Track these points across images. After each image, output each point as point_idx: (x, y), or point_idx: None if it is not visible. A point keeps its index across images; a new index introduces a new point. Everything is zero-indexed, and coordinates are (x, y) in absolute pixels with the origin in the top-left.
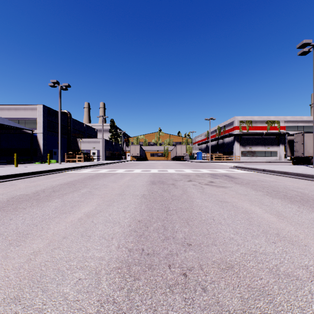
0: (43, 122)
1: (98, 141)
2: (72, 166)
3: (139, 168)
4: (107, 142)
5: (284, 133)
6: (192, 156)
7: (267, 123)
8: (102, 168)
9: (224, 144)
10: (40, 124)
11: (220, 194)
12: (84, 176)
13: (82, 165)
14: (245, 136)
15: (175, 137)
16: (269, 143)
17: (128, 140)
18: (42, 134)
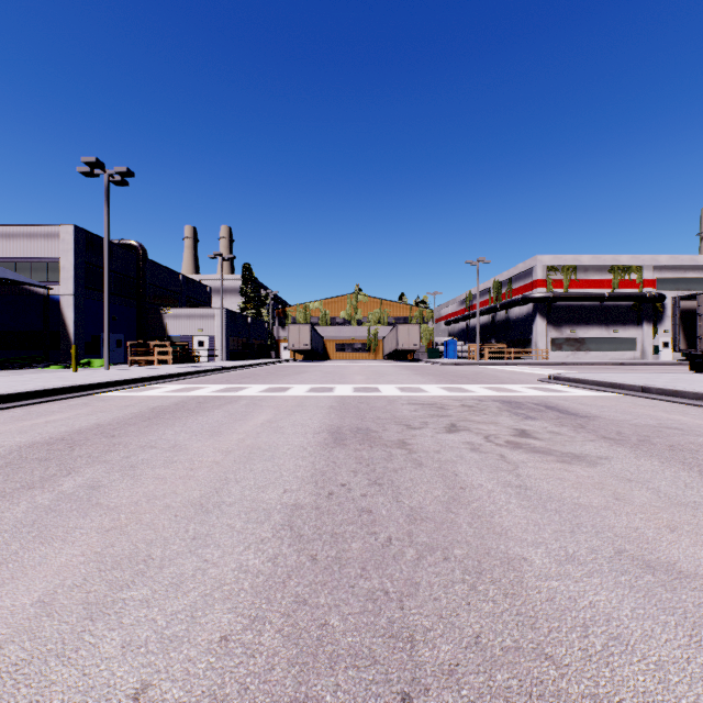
0: (75, 267)
1: (212, 313)
2: (131, 375)
3: (305, 380)
4: (234, 317)
5: (653, 295)
6: (434, 351)
7: (612, 273)
8: (208, 382)
9: (509, 323)
10: (69, 272)
11: (600, 505)
12: (138, 409)
13: (159, 372)
14: (559, 303)
15: (395, 305)
16: (618, 318)
17: (285, 313)
18: (73, 296)
